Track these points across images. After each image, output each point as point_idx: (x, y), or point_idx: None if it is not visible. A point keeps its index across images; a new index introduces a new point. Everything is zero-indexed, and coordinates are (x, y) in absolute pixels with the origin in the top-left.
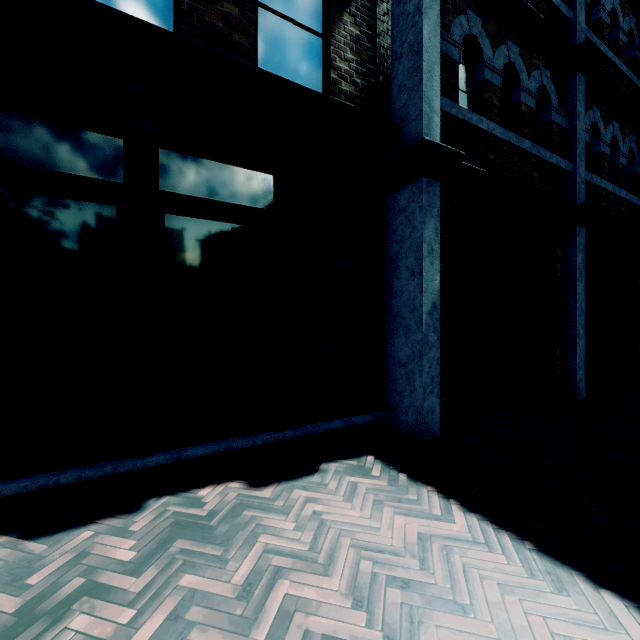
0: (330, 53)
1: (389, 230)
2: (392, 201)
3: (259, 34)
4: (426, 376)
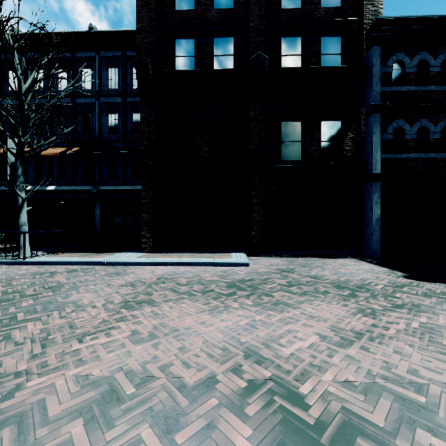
0: (343, 146)
1: (364, 195)
2: (365, 186)
3: (321, 149)
4: (374, 239)
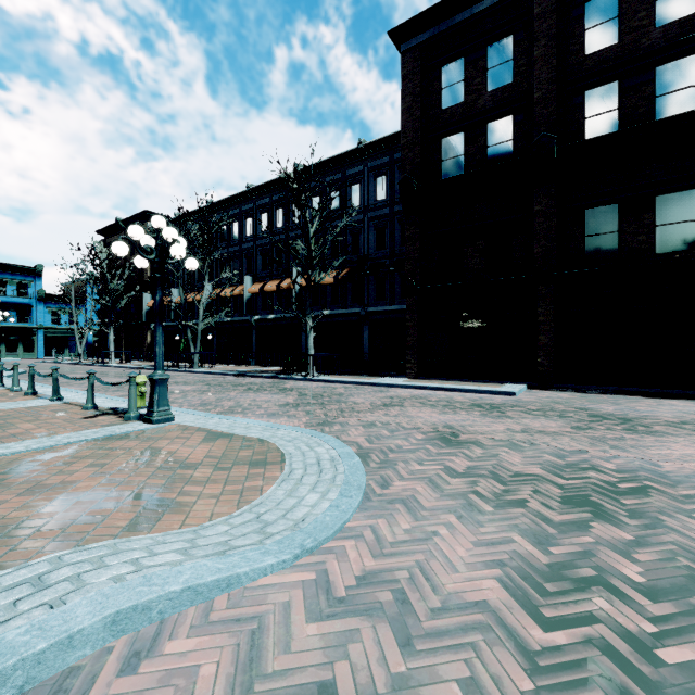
0: None
1: None
2: None
3: (656, 237)
4: None
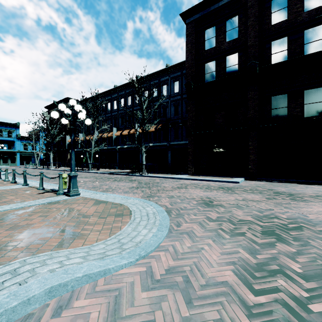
0: None
1: None
2: None
3: (304, 109)
4: None
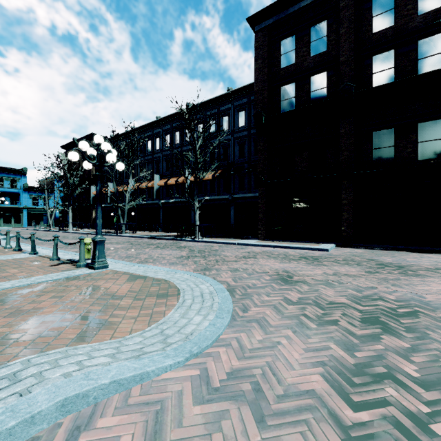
0: None
1: None
2: None
3: (418, 150)
4: None
